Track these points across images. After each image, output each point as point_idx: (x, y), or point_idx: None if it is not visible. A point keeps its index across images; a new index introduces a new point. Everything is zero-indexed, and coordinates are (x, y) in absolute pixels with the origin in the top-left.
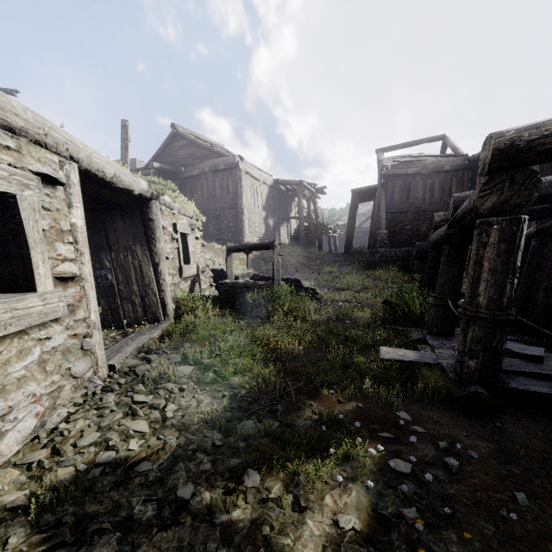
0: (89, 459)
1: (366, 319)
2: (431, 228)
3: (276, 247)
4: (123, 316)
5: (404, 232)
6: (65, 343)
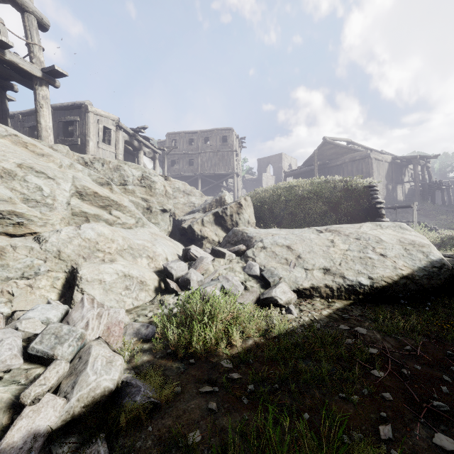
0: None
1: None
2: None
3: (414, 207)
4: None
5: None
6: None
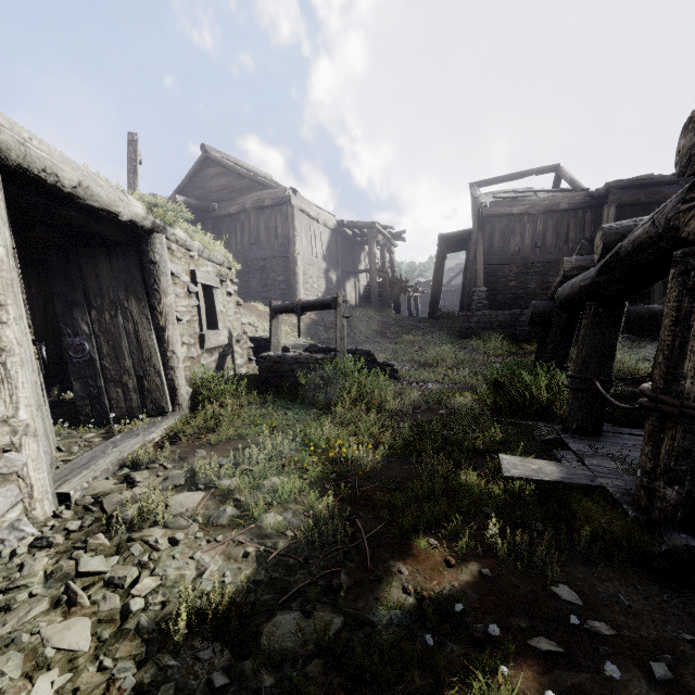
0: None
1: (468, 408)
2: (543, 284)
3: (340, 305)
4: (110, 407)
5: (508, 290)
6: None
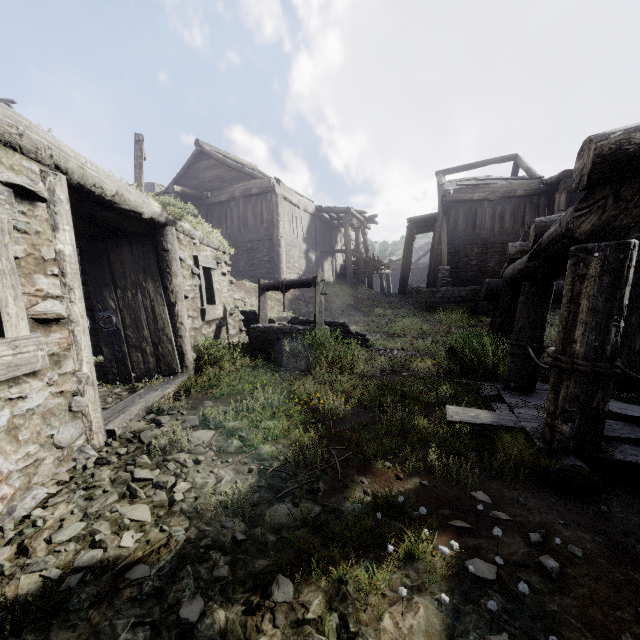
0: (66, 560)
1: (427, 371)
2: (501, 263)
3: (318, 284)
4: (131, 368)
5: (470, 268)
6: (46, 404)
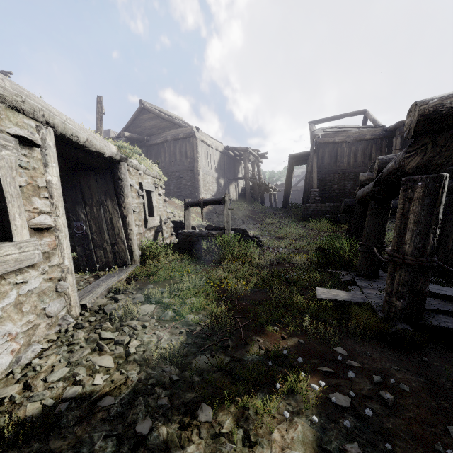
0: (57, 394)
1: (302, 263)
2: (355, 186)
3: (226, 202)
4: (96, 261)
5: (333, 190)
6: (40, 286)
